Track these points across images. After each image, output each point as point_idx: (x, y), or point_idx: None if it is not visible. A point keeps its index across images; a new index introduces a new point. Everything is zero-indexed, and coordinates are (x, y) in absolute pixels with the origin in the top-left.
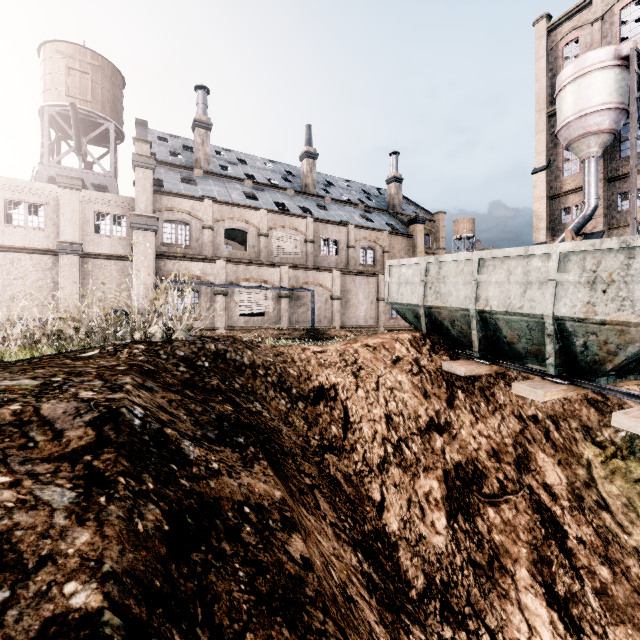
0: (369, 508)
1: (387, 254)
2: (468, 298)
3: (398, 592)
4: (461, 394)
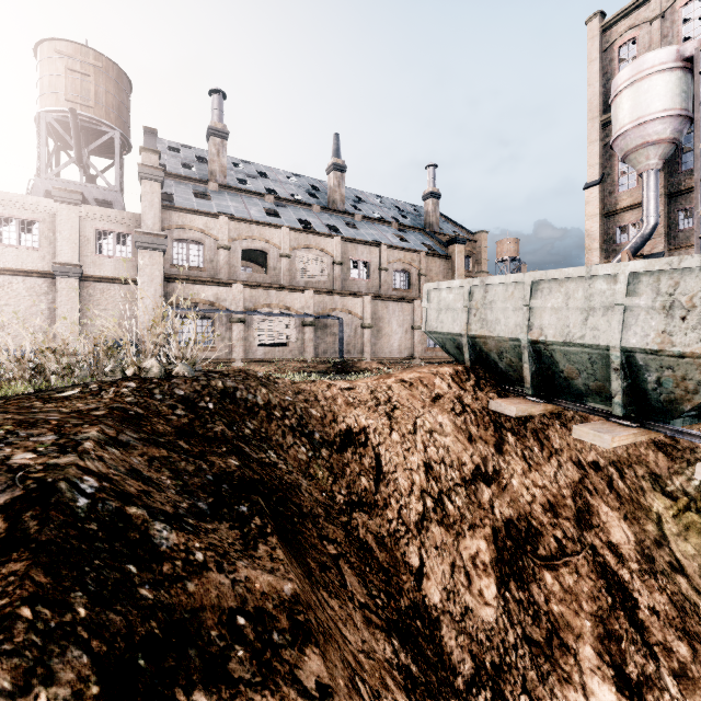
0: (406, 577)
1: (423, 278)
2: (519, 326)
3: (442, 684)
4: (511, 437)
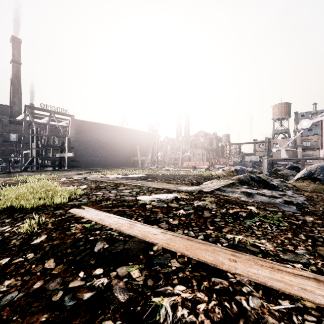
0: None
1: None
2: None
3: None
4: None
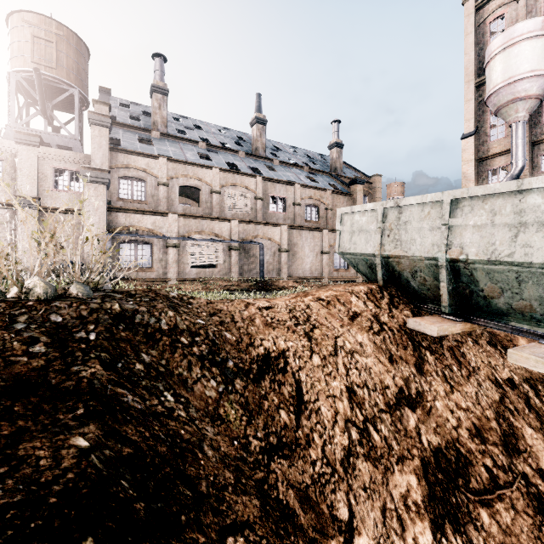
0: (335, 541)
1: (330, 211)
2: (436, 245)
3: None
4: (430, 356)
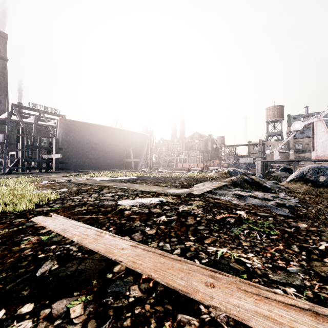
0: None
1: None
2: None
3: None
4: None
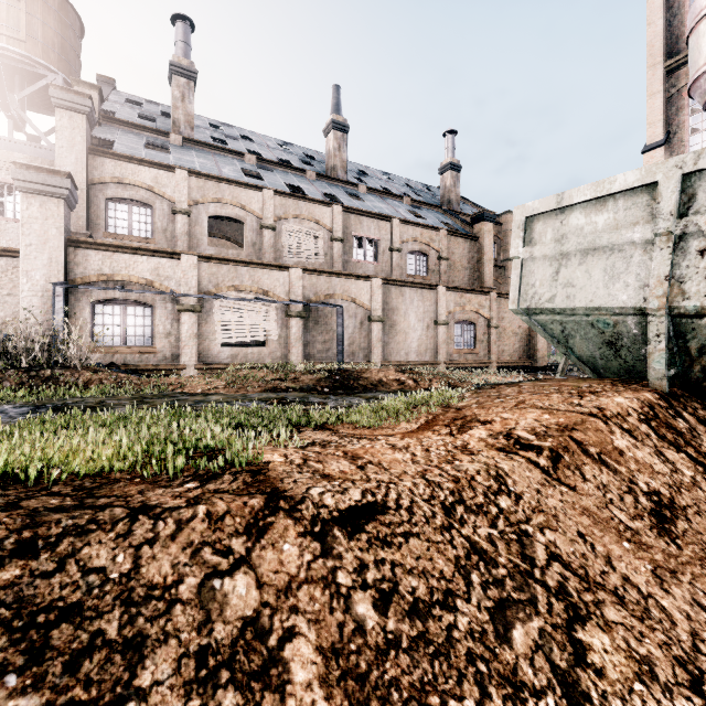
0: None
1: (445, 262)
2: None
3: None
4: None
